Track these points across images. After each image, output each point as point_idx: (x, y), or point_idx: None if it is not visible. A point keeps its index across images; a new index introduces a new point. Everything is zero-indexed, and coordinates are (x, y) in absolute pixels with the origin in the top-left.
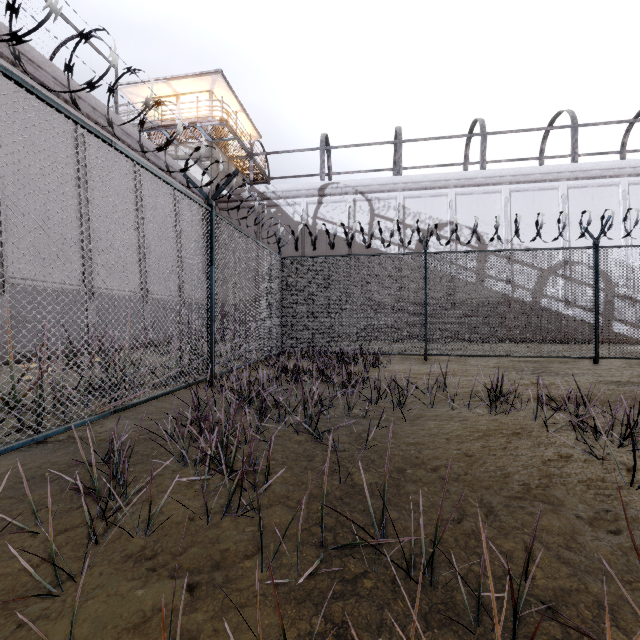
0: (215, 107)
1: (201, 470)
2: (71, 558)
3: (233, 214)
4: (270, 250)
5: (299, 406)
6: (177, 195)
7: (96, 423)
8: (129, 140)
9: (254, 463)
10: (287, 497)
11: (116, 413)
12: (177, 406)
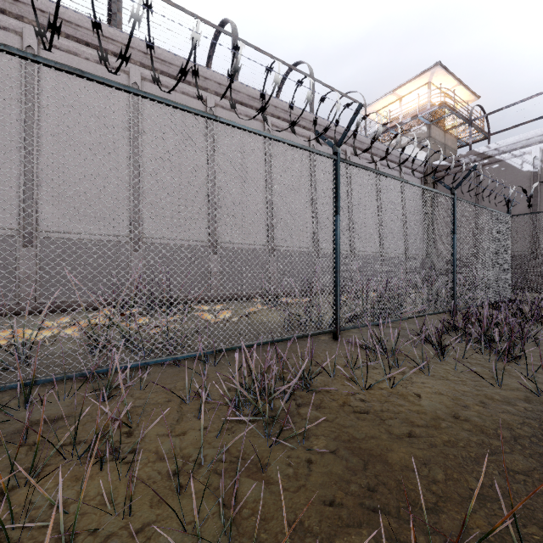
0: (432, 93)
1: (474, 347)
2: (433, 355)
3: (450, 179)
4: (499, 212)
5: (538, 335)
6: (402, 177)
7: (397, 323)
8: (372, 150)
9: (513, 343)
10: (536, 364)
11: (403, 321)
12: (437, 322)
